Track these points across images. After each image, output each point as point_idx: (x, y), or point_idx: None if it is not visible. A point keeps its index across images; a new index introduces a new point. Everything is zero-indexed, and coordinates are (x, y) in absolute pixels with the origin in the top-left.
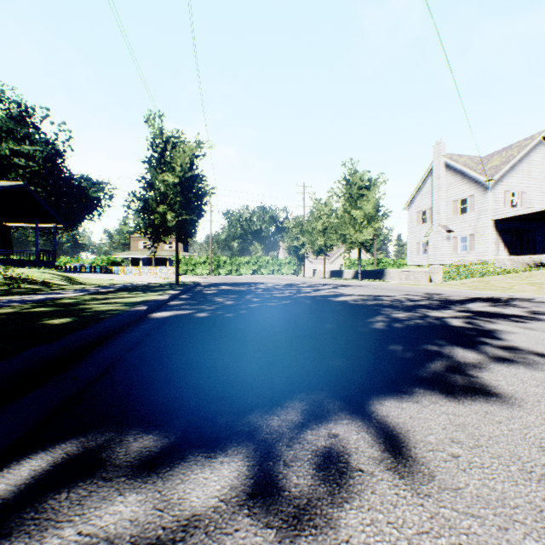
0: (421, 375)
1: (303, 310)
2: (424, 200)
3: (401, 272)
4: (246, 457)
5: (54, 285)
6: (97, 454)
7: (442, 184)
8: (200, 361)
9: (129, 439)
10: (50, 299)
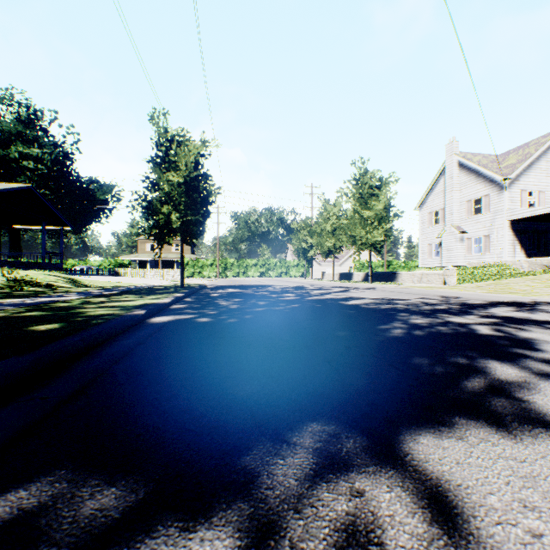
0: (458, 398)
1: (312, 315)
2: (436, 200)
3: (413, 274)
4: (237, 531)
5: (57, 288)
6: (34, 521)
7: (455, 183)
8: (194, 376)
9: (83, 495)
10: (47, 302)
